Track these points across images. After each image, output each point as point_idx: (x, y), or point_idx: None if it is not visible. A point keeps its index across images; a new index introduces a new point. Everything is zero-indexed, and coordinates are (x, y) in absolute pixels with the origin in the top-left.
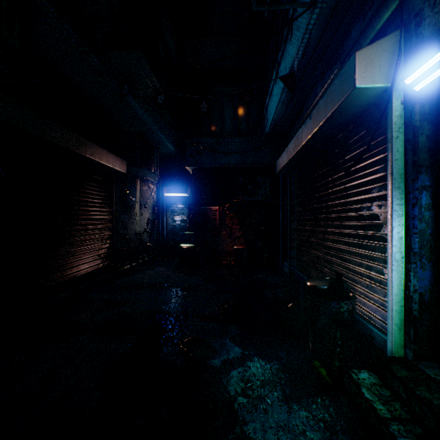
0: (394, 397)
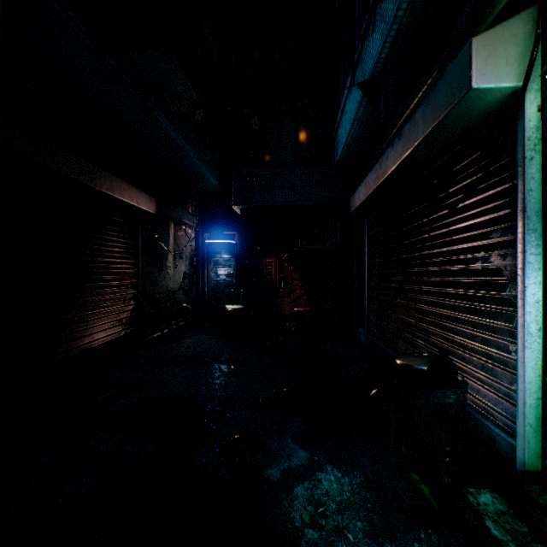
0: (535, 534)
